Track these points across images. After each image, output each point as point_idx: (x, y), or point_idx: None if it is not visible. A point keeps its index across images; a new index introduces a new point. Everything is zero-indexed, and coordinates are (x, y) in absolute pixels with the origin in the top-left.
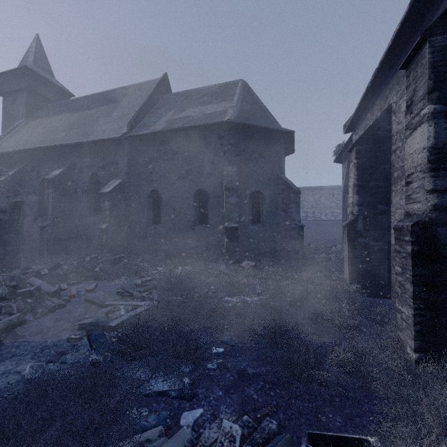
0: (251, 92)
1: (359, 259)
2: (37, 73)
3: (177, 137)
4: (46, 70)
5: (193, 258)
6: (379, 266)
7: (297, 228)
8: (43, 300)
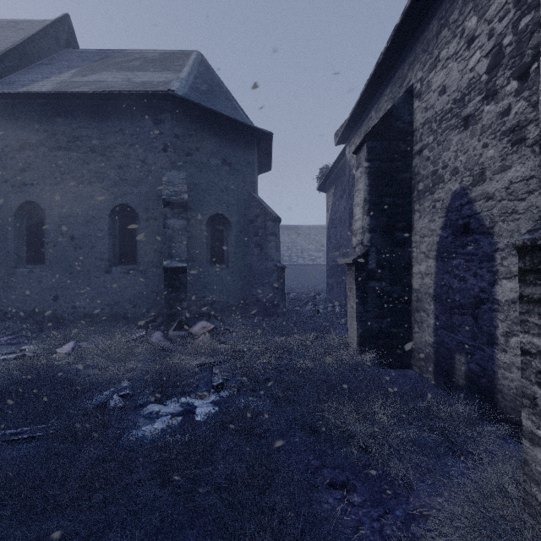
0: (211, 71)
1: (371, 313)
2: None
3: (78, 110)
4: None
5: (108, 322)
6: (397, 322)
7: (277, 270)
8: None
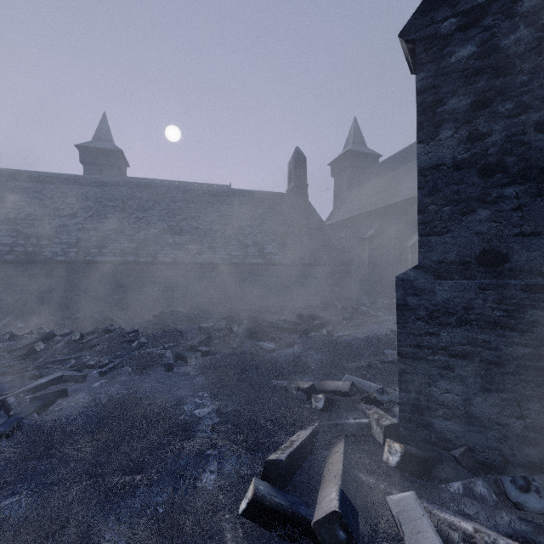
0: None
1: None
2: (355, 151)
3: None
4: (361, 143)
5: None
6: None
7: None
8: (369, 318)
